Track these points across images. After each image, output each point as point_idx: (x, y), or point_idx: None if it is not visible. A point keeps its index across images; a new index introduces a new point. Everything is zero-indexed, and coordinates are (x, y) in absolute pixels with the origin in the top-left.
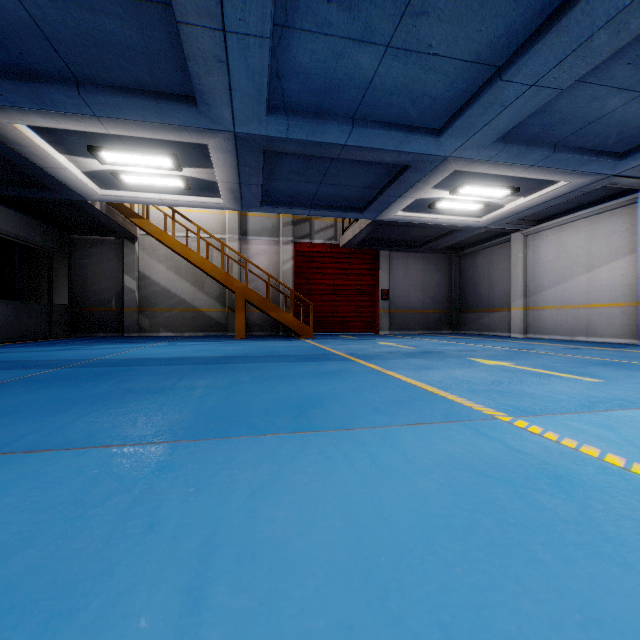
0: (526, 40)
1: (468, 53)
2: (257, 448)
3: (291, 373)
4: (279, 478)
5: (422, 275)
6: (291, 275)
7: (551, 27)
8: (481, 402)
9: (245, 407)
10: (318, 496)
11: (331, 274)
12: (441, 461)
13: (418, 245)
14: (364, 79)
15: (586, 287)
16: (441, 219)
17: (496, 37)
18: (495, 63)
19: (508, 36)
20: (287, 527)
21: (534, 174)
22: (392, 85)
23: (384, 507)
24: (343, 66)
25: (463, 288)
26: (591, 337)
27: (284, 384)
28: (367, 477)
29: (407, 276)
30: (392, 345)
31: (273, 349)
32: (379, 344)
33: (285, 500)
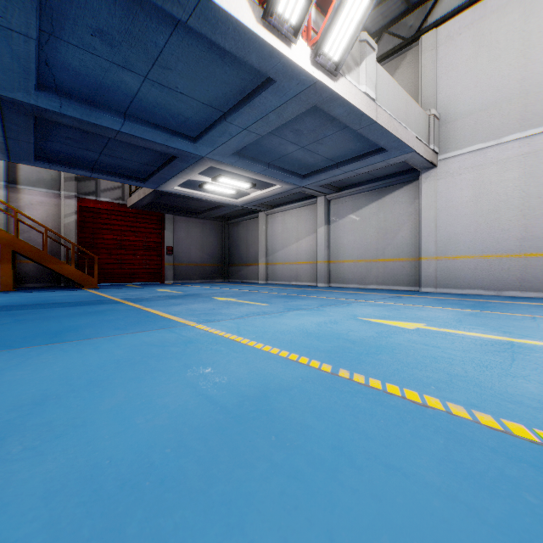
0: (236, 104)
1: (204, 99)
2: (12, 354)
3: (59, 314)
4: (26, 362)
5: (201, 236)
6: (74, 228)
7: (246, 103)
8: (190, 319)
9: (5, 337)
10: (50, 364)
11: (119, 230)
12: (137, 344)
13: (197, 213)
14: (130, 91)
15: (296, 251)
16: (209, 196)
17: (219, 96)
18: (222, 110)
19: (226, 98)
20: (25, 375)
21: (261, 178)
22: (154, 101)
23: (89, 362)
24: (111, 77)
25: (231, 248)
26: (298, 282)
27: (49, 322)
28: (87, 354)
29: (189, 236)
30: (167, 291)
31: (47, 298)
32: (157, 291)
33: (27, 368)
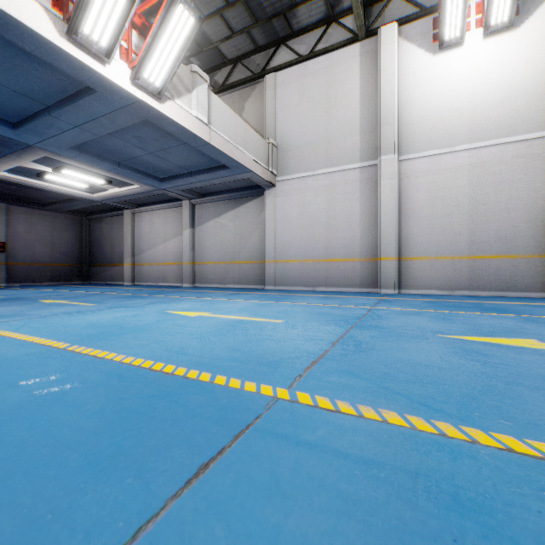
0: (60, 100)
1: (16, 88)
2: None
3: None
4: None
5: (50, 231)
6: None
7: (70, 103)
8: None
9: None
10: None
11: None
12: None
13: (44, 204)
14: None
15: (164, 252)
16: (55, 188)
17: (36, 89)
18: (44, 102)
19: (45, 93)
20: None
21: (114, 176)
22: None
23: None
24: None
25: (93, 246)
26: (166, 283)
27: None
28: None
29: (32, 231)
30: None
31: None
32: None
33: None
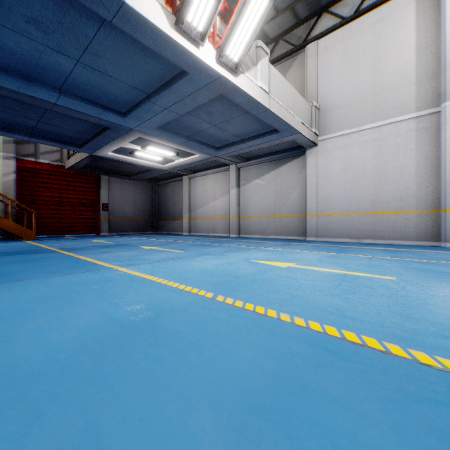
0: (158, 88)
1: (130, 82)
2: None
3: None
4: None
5: (133, 195)
6: (14, 186)
7: (166, 88)
8: (114, 264)
9: None
10: None
11: (57, 189)
12: (63, 283)
13: (130, 175)
14: (64, 71)
15: (213, 208)
16: (140, 162)
17: (143, 81)
18: (146, 92)
19: (149, 83)
20: None
21: (183, 148)
22: (86, 81)
23: (18, 298)
24: (46, 58)
25: (160, 205)
26: (215, 233)
27: None
28: (17, 293)
29: (122, 195)
30: (101, 242)
31: None
32: (91, 241)
33: None
